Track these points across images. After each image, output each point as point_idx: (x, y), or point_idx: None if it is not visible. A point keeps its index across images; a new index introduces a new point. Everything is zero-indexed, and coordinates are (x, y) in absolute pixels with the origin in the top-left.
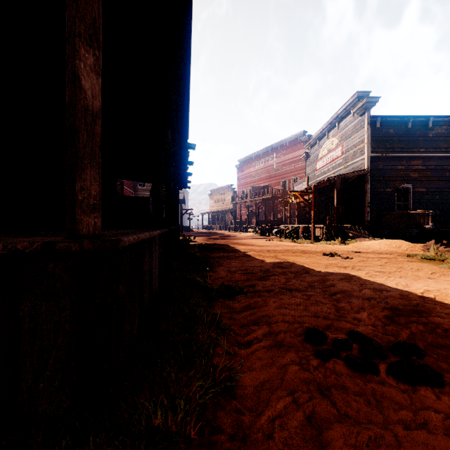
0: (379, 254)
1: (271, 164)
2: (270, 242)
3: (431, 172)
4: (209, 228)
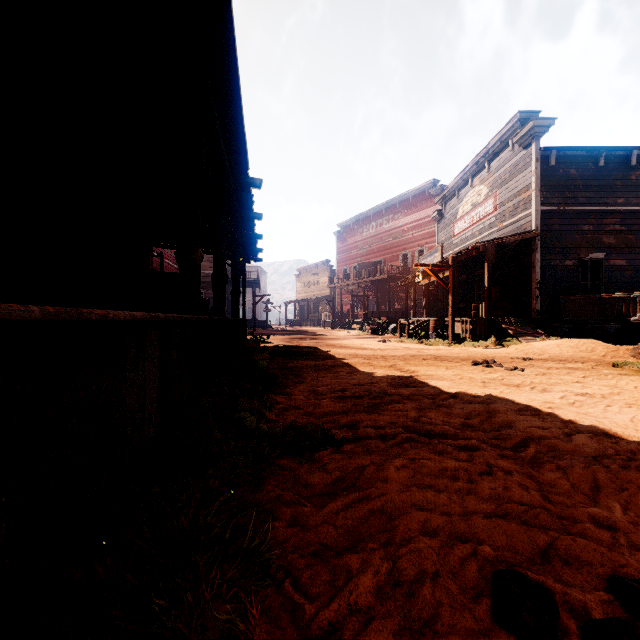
0: (564, 362)
1: (386, 229)
2: (385, 343)
3: (634, 235)
4: (296, 323)
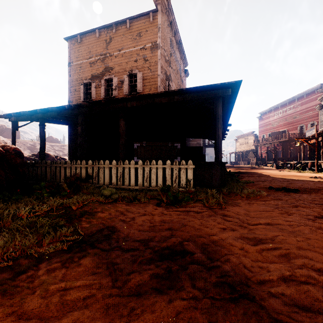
0: None
1: (289, 113)
2: (280, 171)
3: None
4: (235, 163)
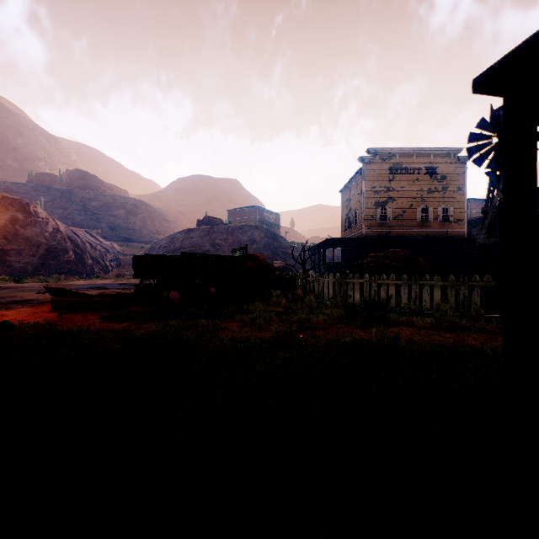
0: None
1: None
2: None
3: None
4: None
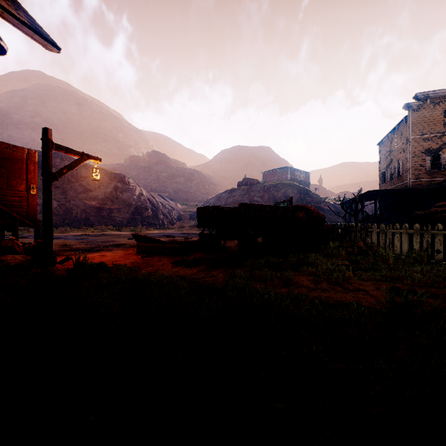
0: None
1: None
2: None
3: None
4: None
